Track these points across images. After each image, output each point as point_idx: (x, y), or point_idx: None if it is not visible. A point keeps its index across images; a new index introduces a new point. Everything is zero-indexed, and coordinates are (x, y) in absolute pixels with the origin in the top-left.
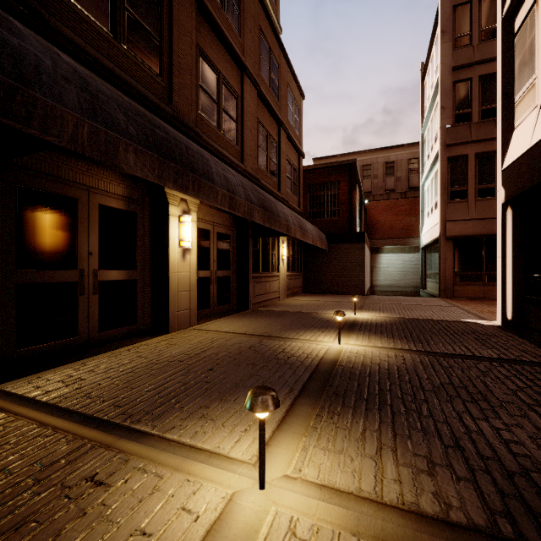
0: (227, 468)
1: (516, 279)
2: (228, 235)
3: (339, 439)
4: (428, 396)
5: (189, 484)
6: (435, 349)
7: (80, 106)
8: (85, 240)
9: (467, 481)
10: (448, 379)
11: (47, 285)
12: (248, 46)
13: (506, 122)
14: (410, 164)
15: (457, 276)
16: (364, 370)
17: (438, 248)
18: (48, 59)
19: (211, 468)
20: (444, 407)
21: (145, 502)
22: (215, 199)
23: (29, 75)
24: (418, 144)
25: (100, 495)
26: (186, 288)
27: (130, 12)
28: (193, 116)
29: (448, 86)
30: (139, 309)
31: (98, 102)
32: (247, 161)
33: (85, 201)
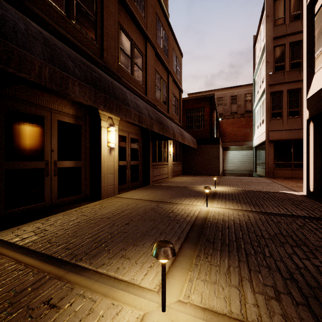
0: (139, 295)
1: (316, 166)
2: (137, 139)
3: (213, 273)
4: (268, 242)
5: (114, 307)
6: (268, 210)
7: (43, 55)
8: (49, 142)
9: (304, 305)
10: (279, 231)
11: (25, 170)
12: (149, 24)
13: (309, 69)
14: (246, 97)
15: (276, 164)
16: (224, 224)
17: (264, 147)
18: (22, 24)
19: (129, 295)
20: (279, 250)
21: (84, 321)
22: (129, 116)
23: (9, 33)
24: (251, 85)
25: (52, 315)
26: (111, 172)
27: (77, 0)
28: (116, 66)
29: (270, 49)
30: (83, 185)
31: (55, 53)
32: (148, 94)
33: (49, 118)
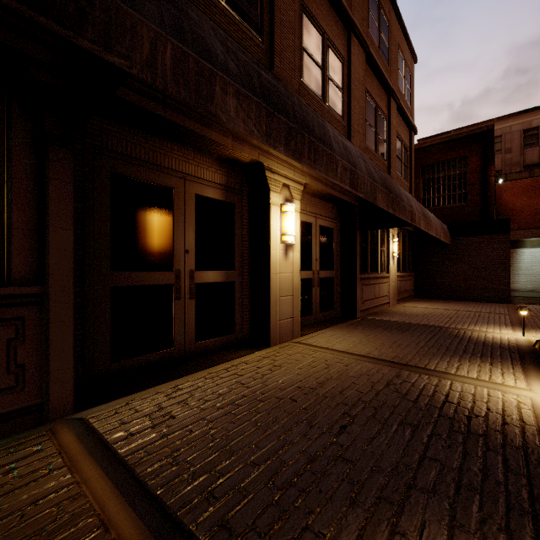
0: None
1: None
2: (331, 229)
3: None
4: None
5: None
6: None
7: (161, 18)
8: (181, 236)
9: None
10: None
11: (142, 288)
12: None
13: None
14: None
15: None
16: None
17: None
18: None
19: None
20: None
21: None
22: (334, 172)
23: None
24: None
25: None
26: (288, 292)
27: None
28: (295, 84)
29: None
30: (237, 316)
31: (187, 20)
32: (354, 139)
33: (181, 191)
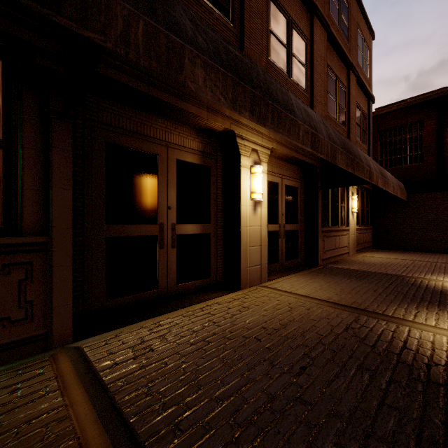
0: None
1: None
2: (296, 187)
3: None
4: None
5: None
6: None
7: None
8: (165, 195)
9: None
10: None
11: (132, 238)
12: None
13: None
14: None
15: None
16: None
17: None
18: None
19: None
20: None
21: None
22: (296, 135)
23: None
24: None
25: None
26: (257, 243)
27: None
28: (263, 62)
29: None
30: (213, 263)
31: (159, 1)
32: (316, 108)
33: (165, 157)
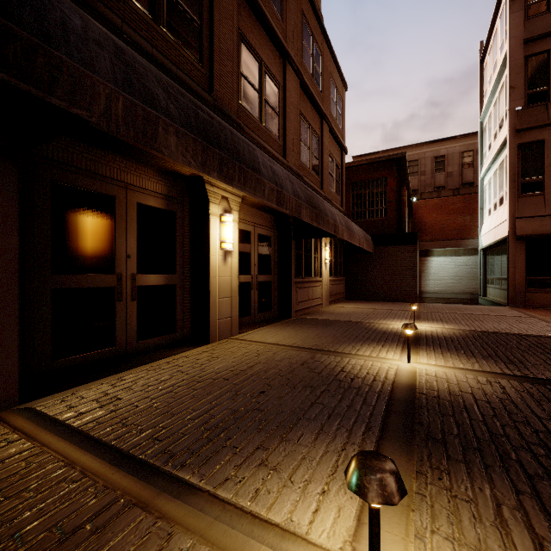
0: None
1: None
2: (269, 237)
3: (466, 521)
4: None
5: None
6: (539, 374)
7: (114, 76)
8: (123, 242)
9: None
10: None
11: (84, 290)
12: (291, 32)
13: None
14: (463, 157)
15: (530, 282)
16: (456, 402)
17: (504, 250)
18: (77, 18)
19: None
20: None
21: None
22: (262, 192)
23: (53, 33)
24: (472, 135)
25: None
26: (227, 294)
27: None
28: (234, 106)
29: (519, 62)
30: (179, 317)
31: (135, 74)
32: (289, 157)
33: (123, 199)
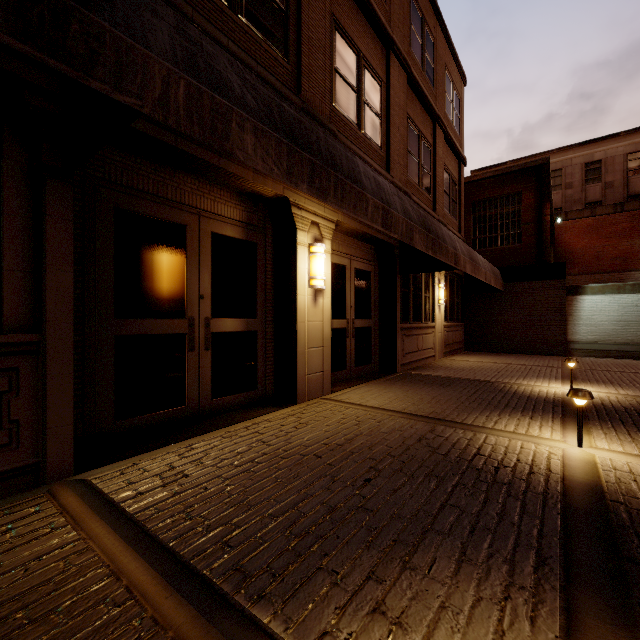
0: None
1: None
2: (369, 272)
3: None
4: None
5: None
6: None
7: (174, 54)
8: (195, 279)
9: None
10: None
11: (151, 337)
12: (396, 14)
13: None
14: (630, 161)
15: None
16: None
17: None
18: None
19: None
20: None
21: None
22: (364, 211)
23: None
24: None
25: None
26: (318, 343)
27: None
28: (326, 109)
29: None
30: (260, 370)
31: (201, 53)
32: (394, 171)
33: (195, 228)
